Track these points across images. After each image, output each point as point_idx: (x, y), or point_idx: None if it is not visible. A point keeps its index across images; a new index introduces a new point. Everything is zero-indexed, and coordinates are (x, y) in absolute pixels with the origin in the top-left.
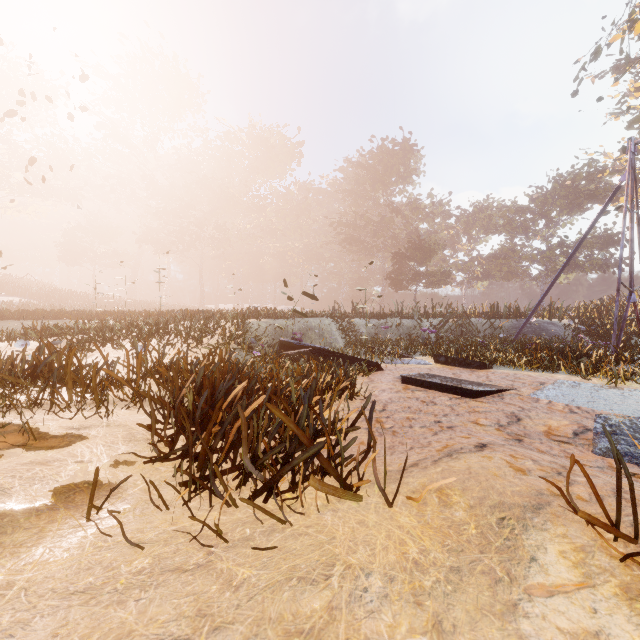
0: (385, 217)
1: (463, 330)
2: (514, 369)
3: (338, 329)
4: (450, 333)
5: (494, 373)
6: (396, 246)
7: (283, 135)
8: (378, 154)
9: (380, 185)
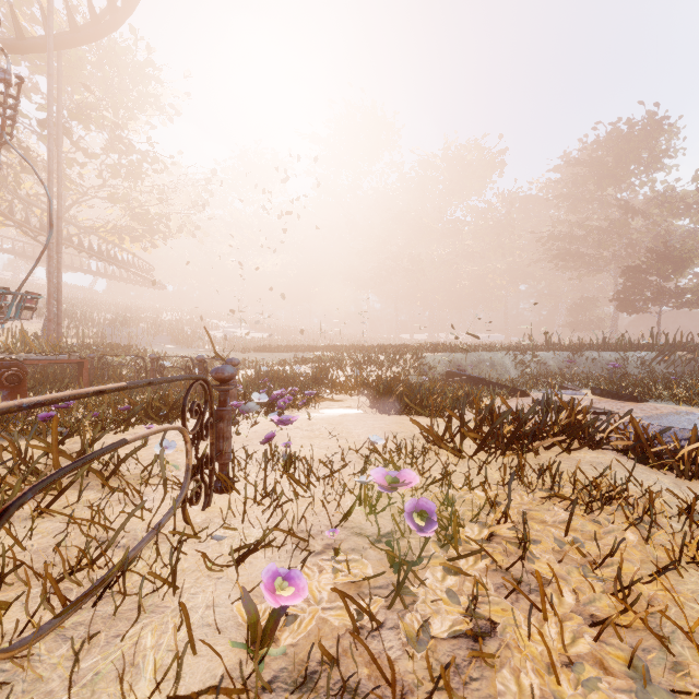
0: (615, 221)
1: (695, 366)
2: (674, 404)
3: (513, 362)
4: (667, 369)
5: (639, 405)
6: (634, 255)
7: (481, 148)
8: (606, 143)
9: (608, 181)
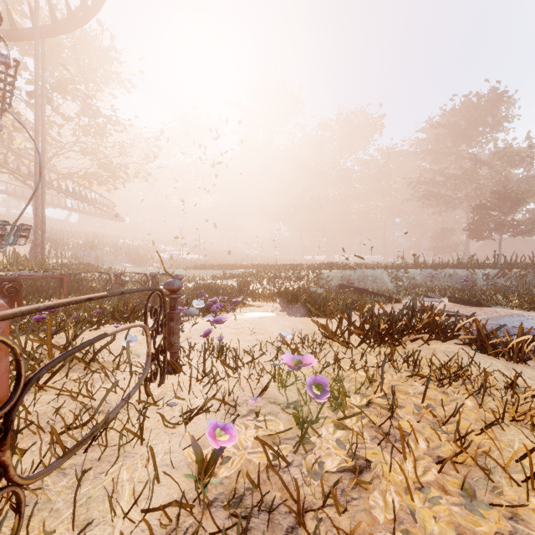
0: (467, 170)
1: (526, 280)
2: (509, 309)
3: (389, 277)
4: (505, 282)
5: (483, 309)
6: (481, 196)
7: (366, 114)
8: (460, 110)
9: (462, 140)
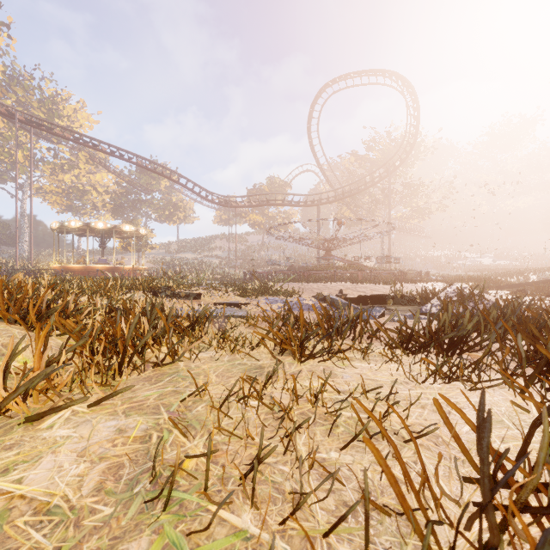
0: None
1: None
2: None
3: None
4: None
5: None
6: None
7: None
8: None
9: None
